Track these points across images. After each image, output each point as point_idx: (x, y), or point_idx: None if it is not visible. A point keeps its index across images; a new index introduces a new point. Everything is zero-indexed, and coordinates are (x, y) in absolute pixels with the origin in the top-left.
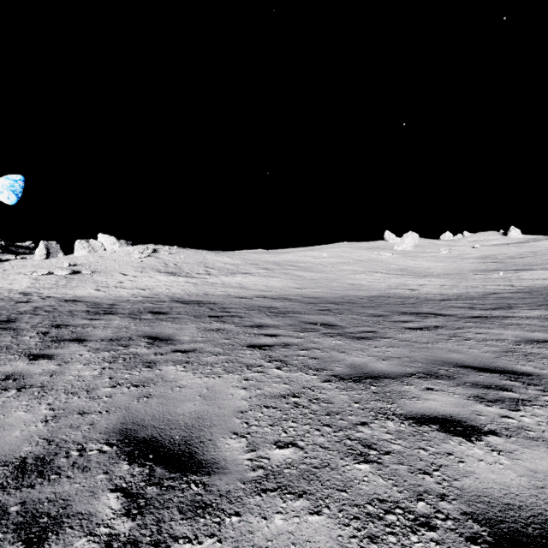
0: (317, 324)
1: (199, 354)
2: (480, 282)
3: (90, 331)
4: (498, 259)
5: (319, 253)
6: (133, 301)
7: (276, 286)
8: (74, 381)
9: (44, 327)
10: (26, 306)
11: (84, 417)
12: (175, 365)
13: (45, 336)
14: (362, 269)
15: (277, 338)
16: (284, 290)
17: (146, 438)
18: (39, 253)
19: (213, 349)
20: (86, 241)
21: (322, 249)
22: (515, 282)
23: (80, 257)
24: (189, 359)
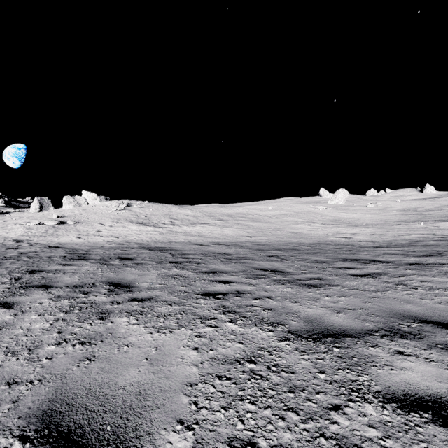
0: (267, 270)
1: (154, 303)
2: (405, 231)
3: (59, 277)
4: (418, 212)
5: (265, 206)
6: (106, 248)
7: (229, 234)
8: (21, 336)
9: (20, 273)
10: (14, 252)
11: (11, 389)
12: (128, 316)
13: (16, 282)
14: (302, 220)
15: (231, 285)
16: (236, 238)
17: (71, 429)
18: (34, 207)
19: (169, 298)
20: (72, 196)
21: (267, 203)
22: (437, 231)
23: (67, 210)
24: (144, 309)
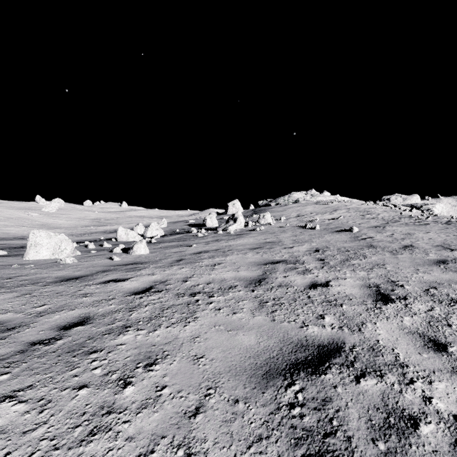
0: None
1: None
2: (78, 230)
3: None
4: (100, 220)
5: None
6: None
7: None
8: None
9: None
10: None
11: None
12: None
13: None
14: (12, 224)
15: None
16: None
17: None
18: None
19: None
20: None
21: None
22: (90, 231)
23: None
24: None
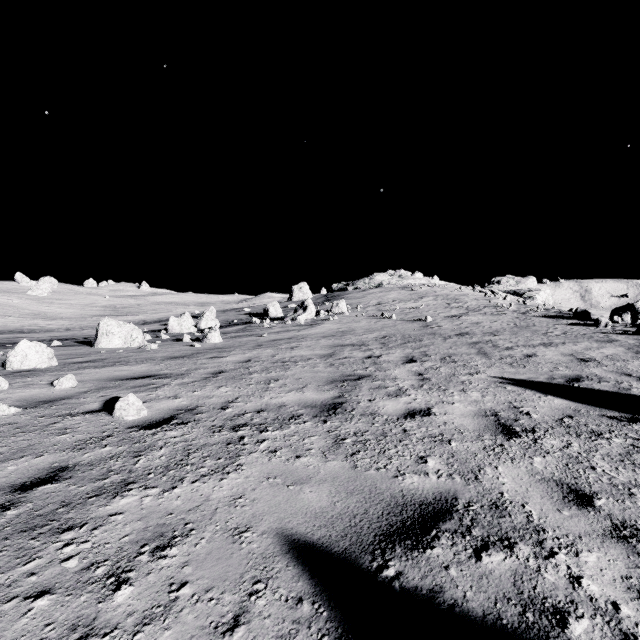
0: None
1: None
2: (90, 322)
3: None
4: (116, 308)
5: None
6: None
7: None
8: None
9: None
10: None
11: None
12: None
13: None
14: None
15: None
16: None
17: None
18: None
19: None
20: None
21: None
22: None
23: None
24: None
